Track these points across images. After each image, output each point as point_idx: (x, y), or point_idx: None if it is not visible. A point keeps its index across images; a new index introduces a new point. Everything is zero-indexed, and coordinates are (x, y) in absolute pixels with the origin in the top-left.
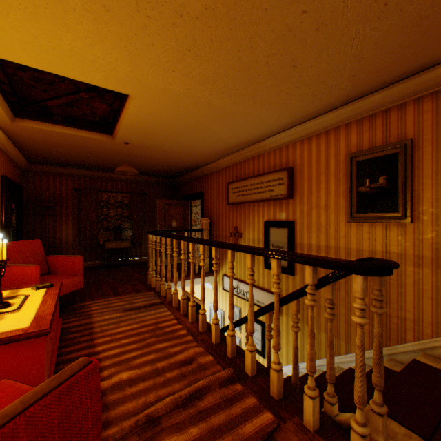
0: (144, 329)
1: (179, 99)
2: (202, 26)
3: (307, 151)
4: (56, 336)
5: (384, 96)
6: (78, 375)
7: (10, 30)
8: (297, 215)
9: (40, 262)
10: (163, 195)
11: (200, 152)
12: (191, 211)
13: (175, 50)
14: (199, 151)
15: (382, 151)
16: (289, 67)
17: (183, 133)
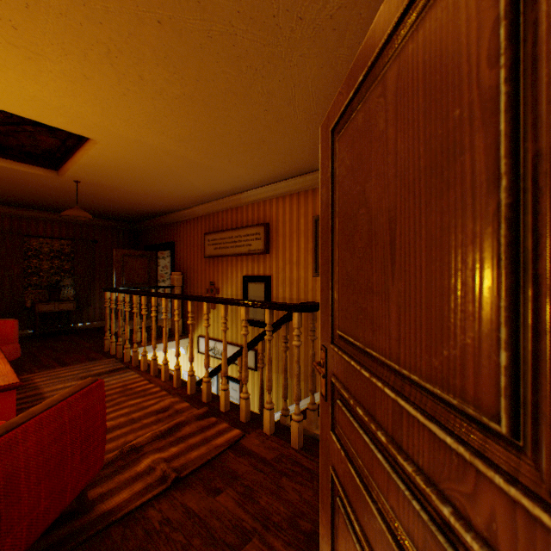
0: (111, 391)
1: (152, 150)
2: (180, 104)
3: (282, 209)
4: None
5: None
6: (92, 385)
7: None
8: (273, 270)
9: None
10: (120, 243)
11: (171, 198)
12: (158, 263)
13: (152, 114)
14: (171, 197)
15: None
16: (259, 141)
17: (153, 178)
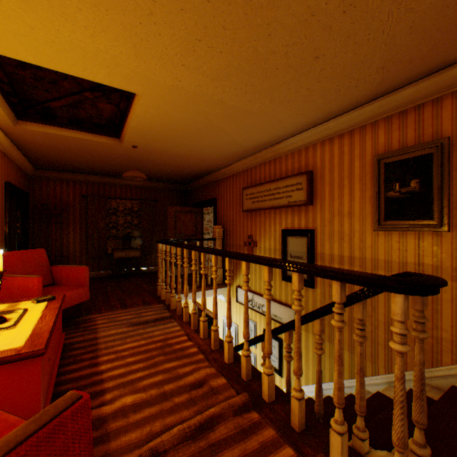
0: (152, 345)
1: (189, 97)
2: (213, 11)
3: (329, 153)
4: (56, 354)
5: (417, 90)
6: (63, 415)
7: (4, 21)
8: (317, 223)
9: (44, 272)
10: (174, 202)
11: (212, 156)
12: (204, 218)
13: (184, 41)
14: (211, 155)
15: (415, 151)
16: (311, 58)
17: (194, 135)
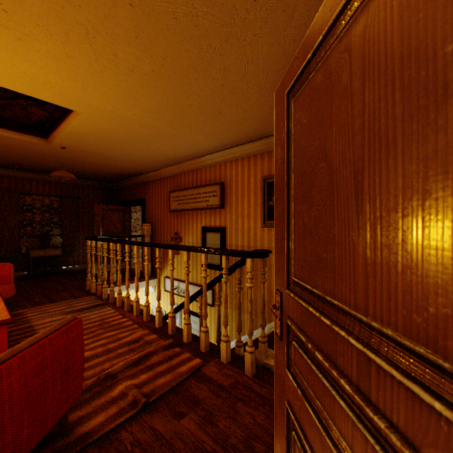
0: (91, 324)
1: (125, 120)
2: (149, 79)
3: (235, 170)
4: None
5: None
6: (72, 323)
7: None
8: (228, 222)
9: None
10: (100, 200)
11: (142, 161)
12: (131, 216)
13: (125, 89)
14: (141, 161)
15: None
16: (217, 112)
17: (127, 145)
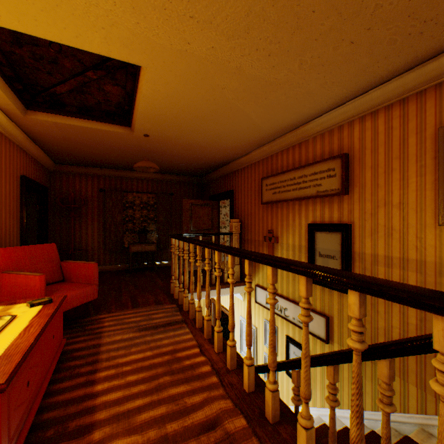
0: (158, 359)
1: (201, 67)
2: None
3: (371, 130)
4: (48, 368)
5: None
6: None
7: None
8: (355, 215)
9: (53, 268)
10: (190, 195)
11: (228, 144)
12: (220, 212)
13: None
14: (228, 143)
15: None
16: None
17: (208, 118)
